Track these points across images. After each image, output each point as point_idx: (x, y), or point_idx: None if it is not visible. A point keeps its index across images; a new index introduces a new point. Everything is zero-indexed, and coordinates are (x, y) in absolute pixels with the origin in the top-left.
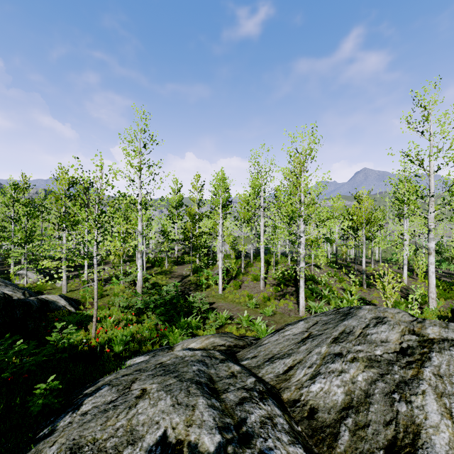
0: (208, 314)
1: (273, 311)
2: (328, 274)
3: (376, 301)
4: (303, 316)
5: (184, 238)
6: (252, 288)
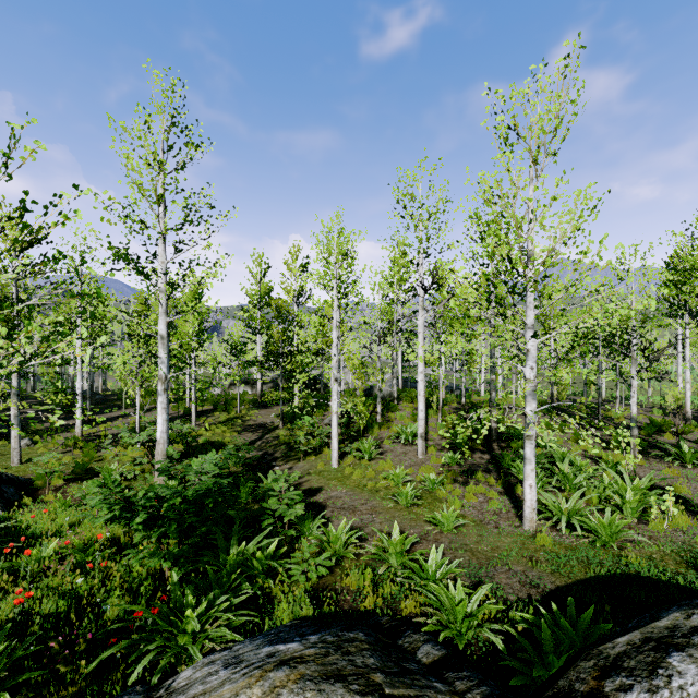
0: (302, 526)
1: (459, 519)
2: (548, 425)
3: (684, 488)
4: (534, 533)
5: (268, 357)
6: (399, 455)
